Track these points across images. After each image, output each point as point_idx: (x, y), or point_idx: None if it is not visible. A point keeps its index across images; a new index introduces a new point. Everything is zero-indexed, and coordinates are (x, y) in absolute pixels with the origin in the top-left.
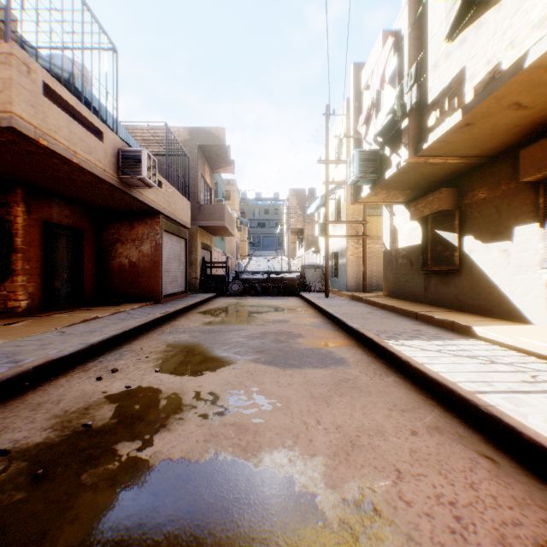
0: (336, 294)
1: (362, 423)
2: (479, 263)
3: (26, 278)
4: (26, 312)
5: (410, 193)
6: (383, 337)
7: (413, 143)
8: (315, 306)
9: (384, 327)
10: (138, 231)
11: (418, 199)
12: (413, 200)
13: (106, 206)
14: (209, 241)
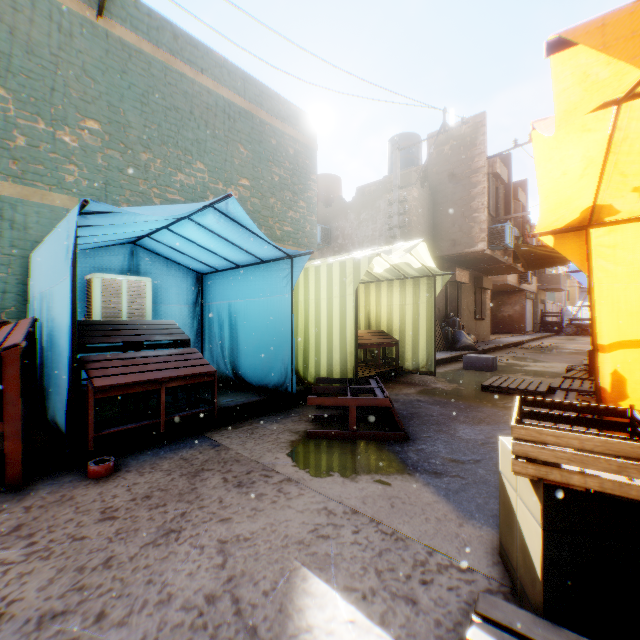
0: None
1: None
2: None
3: None
4: None
5: None
6: None
7: None
8: None
9: None
10: (512, 299)
11: None
12: None
13: (500, 290)
14: (543, 297)
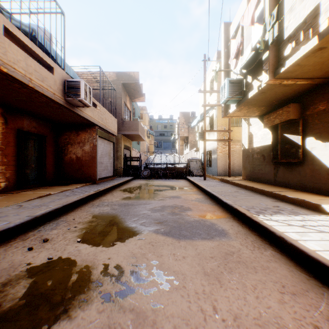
0: (210, 178)
1: (259, 311)
2: (319, 157)
3: (4, 167)
4: (4, 190)
5: (264, 109)
6: (252, 212)
7: (272, 69)
8: (197, 186)
9: (250, 203)
10: (81, 136)
11: (270, 113)
12: (265, 114)
13: (60, 120)
14: (129, 144)
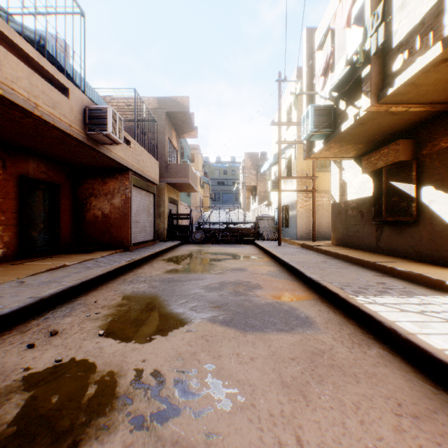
0: (287, 242)
1: (366, 446)
2: (440, 214)
3: (1, 228)
4: (1, 260)
5: (362, 147)
6: (348, 291)
7: (374, 90)
8: (270, 254)
9: (344, 279)
10: (109, 186)
11: (371, 152)
12: (363, 154)
13: (80, 163)
14: (176, 196)
